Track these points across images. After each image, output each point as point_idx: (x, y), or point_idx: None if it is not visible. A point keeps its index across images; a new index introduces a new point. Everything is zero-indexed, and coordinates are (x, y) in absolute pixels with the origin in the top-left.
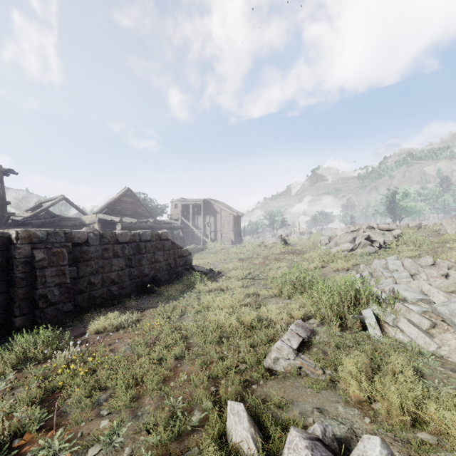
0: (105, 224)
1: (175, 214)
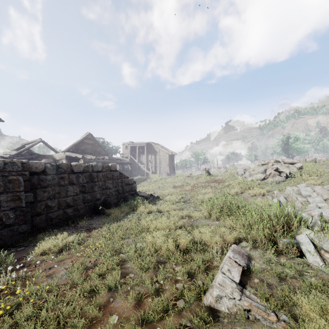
0: (71, 159)
1: (126, 154)
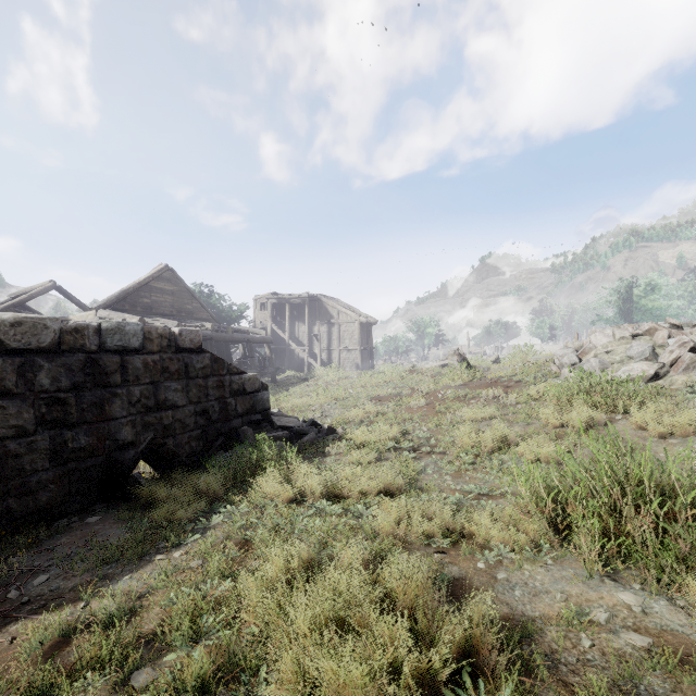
0: None
1: (261, 321)
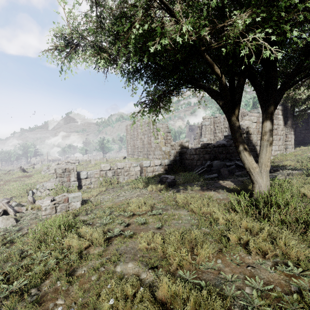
0: None
1: None
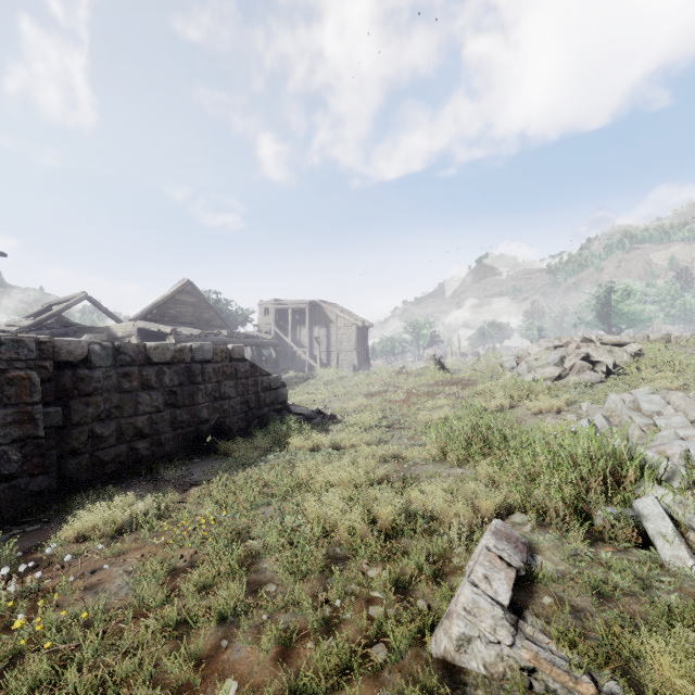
0: (148, 337)
1: (265, 325)
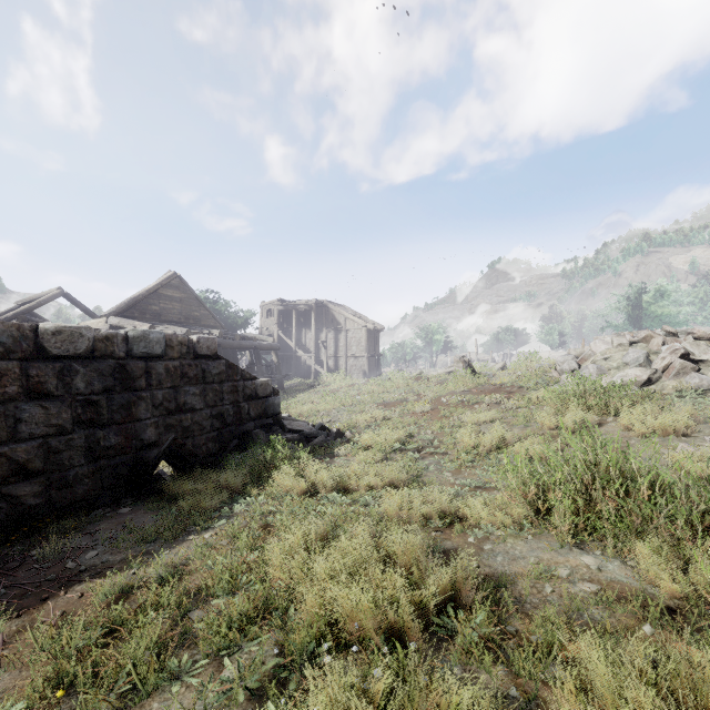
0: None
1: (268, 327)
